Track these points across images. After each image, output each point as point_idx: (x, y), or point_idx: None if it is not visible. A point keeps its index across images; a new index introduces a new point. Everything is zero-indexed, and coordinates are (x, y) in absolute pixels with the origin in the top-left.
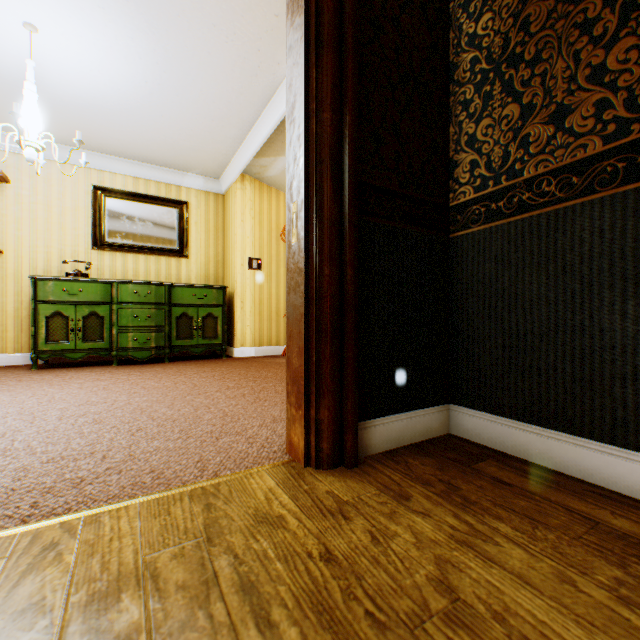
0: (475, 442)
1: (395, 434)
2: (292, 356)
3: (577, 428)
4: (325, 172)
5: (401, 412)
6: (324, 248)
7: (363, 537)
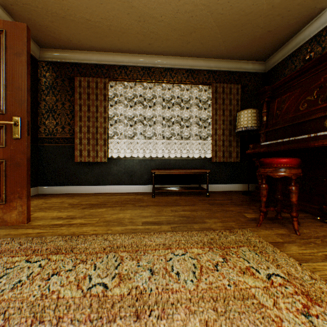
0: (46, 193)
1: None
2: None
3: (67, 184)
4: None
5: None
6: None
7: None
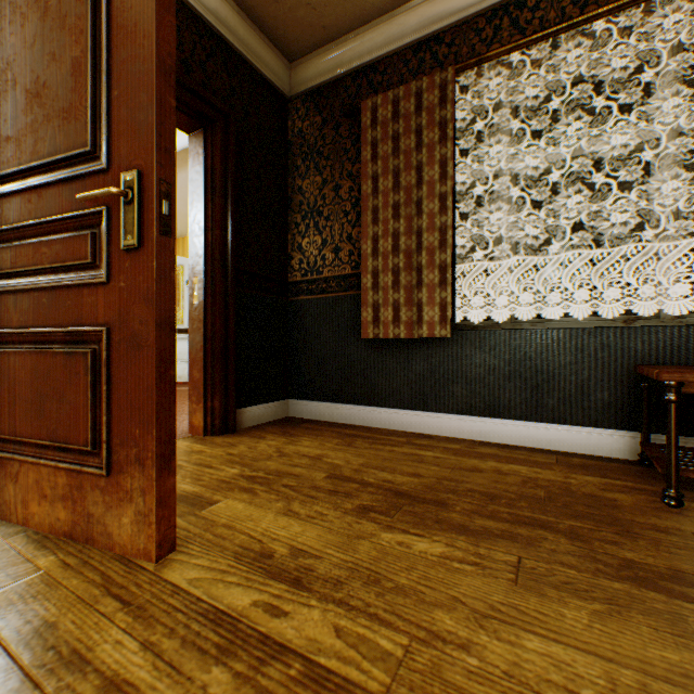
0: (302, 418)
1: (257, 416)
2: (194, 372)
3: (343, 400)
4: (218, 265)
5: (261, 404)
6: (217, 308)
7: (245, 448)
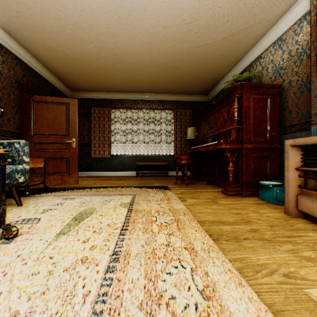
0: None
1: None
2: None
3: (86, 171)
4: None
5: None
6: None
7: None
